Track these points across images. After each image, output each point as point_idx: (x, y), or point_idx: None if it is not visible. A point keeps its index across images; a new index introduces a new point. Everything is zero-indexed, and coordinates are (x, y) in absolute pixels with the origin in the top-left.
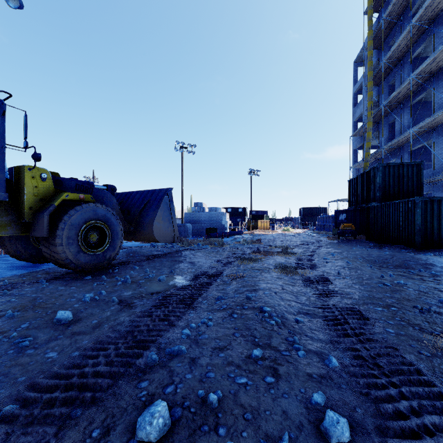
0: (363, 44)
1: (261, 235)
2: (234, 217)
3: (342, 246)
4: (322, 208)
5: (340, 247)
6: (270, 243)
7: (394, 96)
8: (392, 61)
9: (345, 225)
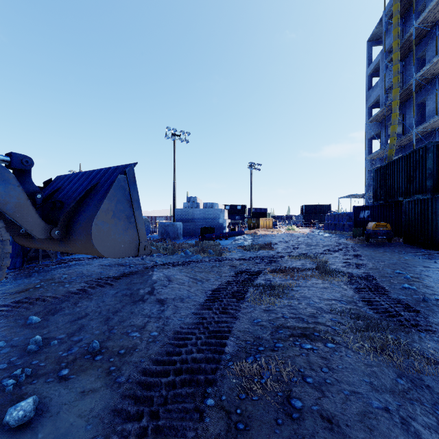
0: (384, 13)
1: (267, 236)
2: (232, 215)
3: (383, 253)
4: (326, 205)
5: (382, 255)
6: (284, 249)
7: (431, 66)
8: (425, 27)
9: (377, 225)
